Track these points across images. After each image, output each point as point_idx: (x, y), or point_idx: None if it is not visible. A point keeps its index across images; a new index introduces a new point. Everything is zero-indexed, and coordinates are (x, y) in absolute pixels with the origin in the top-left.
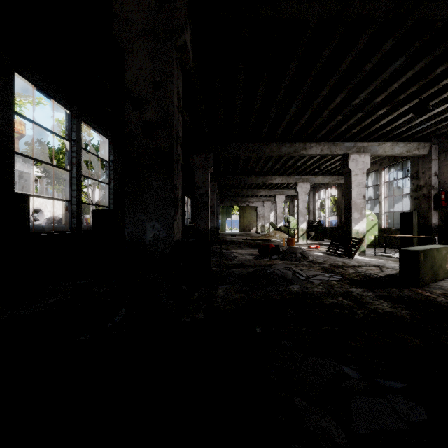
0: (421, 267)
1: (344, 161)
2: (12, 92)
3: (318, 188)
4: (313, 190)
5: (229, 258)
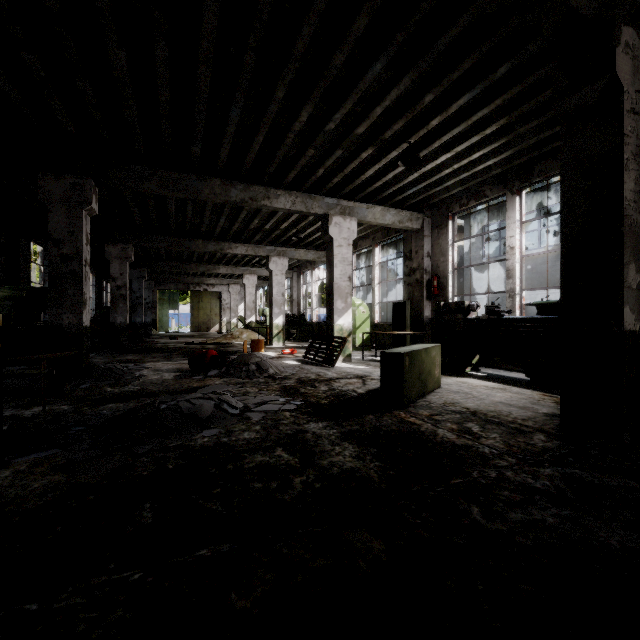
0: (406, 378)
1: (324, 225)
2: None
3: (303, 268)
4: (298, 270)
5: (124, 380)
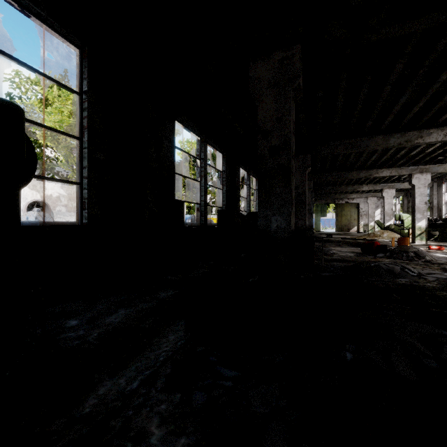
0: None
1: None
2: (174, 133)
3: (445, 178)
4: (438, 180)
5: (328, 254)
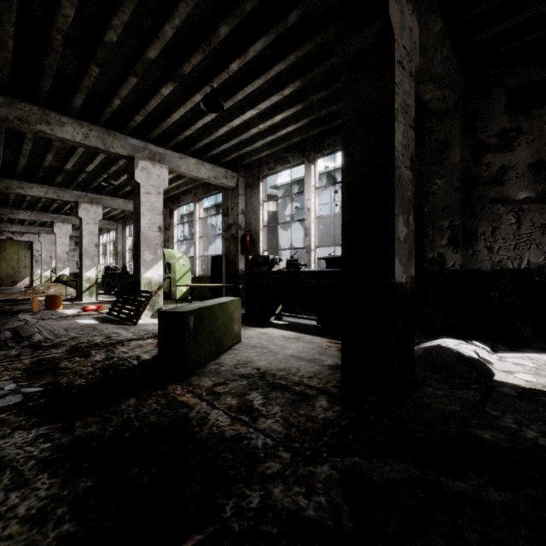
0: (191, 341)
1: (130, 168)
2: None
3: (128, 220)
4: (123, 222)
5: None
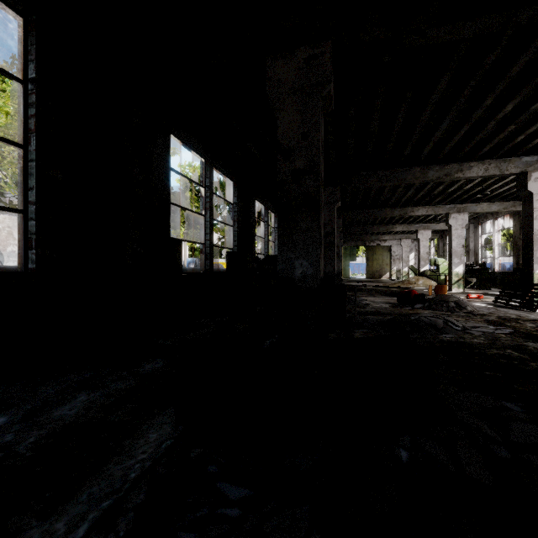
0: None
1: (521, 182)
2: (169, 151)
3: (481, 219)
4: (474, 221)
5: (361, 305)
